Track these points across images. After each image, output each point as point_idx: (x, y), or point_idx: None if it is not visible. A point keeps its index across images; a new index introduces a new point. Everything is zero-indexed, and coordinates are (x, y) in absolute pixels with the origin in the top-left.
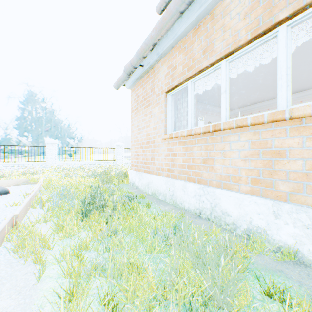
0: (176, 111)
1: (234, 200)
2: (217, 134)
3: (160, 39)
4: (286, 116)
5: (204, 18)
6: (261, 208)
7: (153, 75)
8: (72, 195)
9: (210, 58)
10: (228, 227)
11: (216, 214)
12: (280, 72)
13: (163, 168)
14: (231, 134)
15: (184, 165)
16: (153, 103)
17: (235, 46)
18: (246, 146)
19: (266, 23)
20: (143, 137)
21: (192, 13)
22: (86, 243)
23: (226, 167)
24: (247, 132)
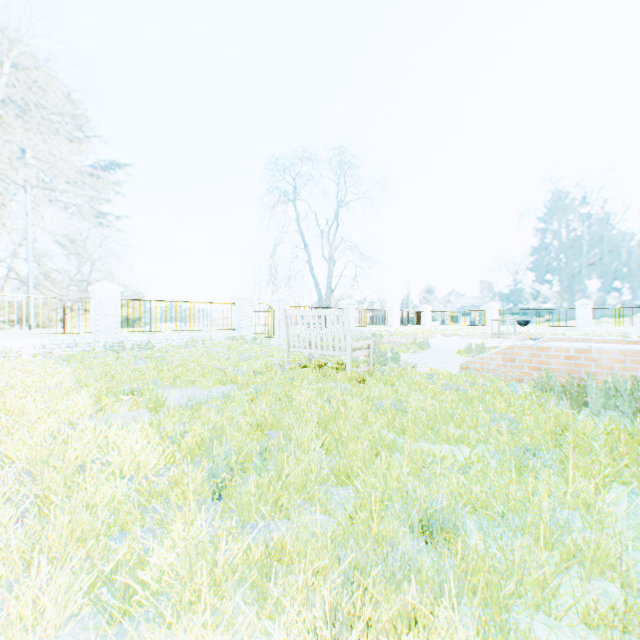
0: None
1: None
2: None
3: None
4: None
5: None
6: None
7: None
8: None
9: None
10: None
11: None
12: None
13: None
14: None
15: None
16: None
17: None
18: None
19: None
20: None
21: None
22: None
23: None
24: None
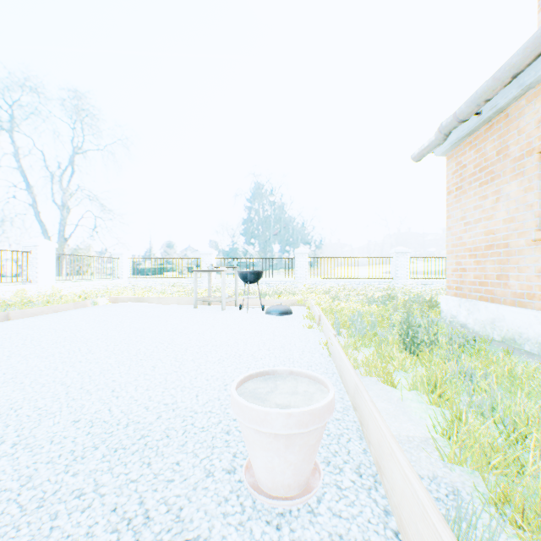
0: None
1: None
2: None
3: (532, 62)
4: None
5: None
6: None
7: (503, 125)
8: (371, 323)
9: None
10: None
11: None
12: None
13: (532, 295)
14: None
15: None
16: (503, 175)
17: None
18: None
19: None
20: (476, 237)
21: None
22: (432, 379)
23: None
24: None
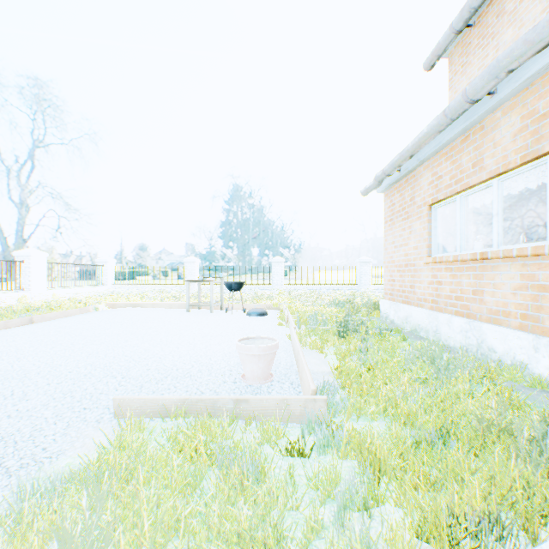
0: (444, 227)
1: (499, 335)
2: (486, 262)
3: (419, 151)
4: (545, 252)
5: (473, 127)
6: (522, 342)
7: (413, 181)
8: (323, 320)
9: (479, 175)
10: (493, 364)
11: (481, 351)
12: (548, 203)
13: (425, 299)
14: (501, 264)
15: (450, 296)
16: (413, 216)
17: (504, 168)
18: (515, 279)
19: (533, 151)
20: (400, 257)
21: (456, 125)
22: (348, 350)
23: (496, 300)
24: (516, 263)
